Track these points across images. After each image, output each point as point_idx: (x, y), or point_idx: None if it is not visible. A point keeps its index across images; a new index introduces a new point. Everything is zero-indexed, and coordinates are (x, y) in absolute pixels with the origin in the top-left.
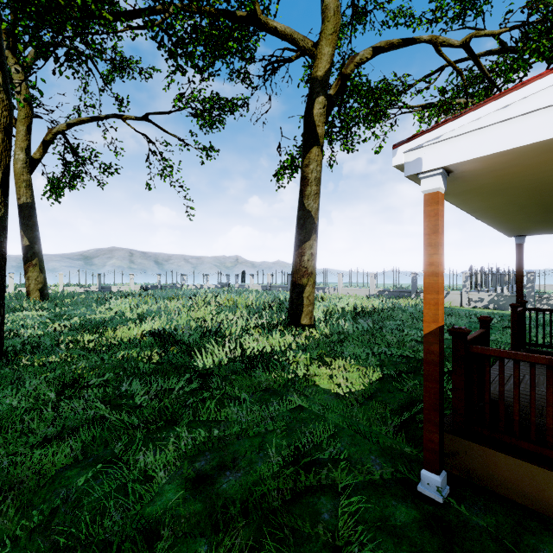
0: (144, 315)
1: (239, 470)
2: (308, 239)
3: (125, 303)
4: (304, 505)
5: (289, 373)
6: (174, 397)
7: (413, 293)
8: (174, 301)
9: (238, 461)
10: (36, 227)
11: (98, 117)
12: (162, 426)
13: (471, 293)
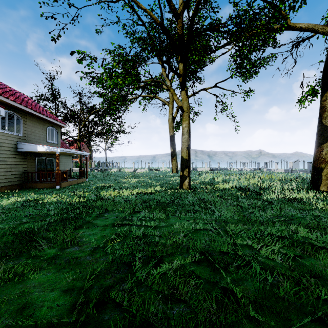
0: (224, 181)
1: (294, 221)
2: (326, 142)
3: (210, 176)
4: (321, 229)
5: (312, 206)
6: (261, 204)
7: None
8: (234, 175)
9: (293, 220)
10: (175, 144)
11: (196, 92)
12: (260, 209)
13: None
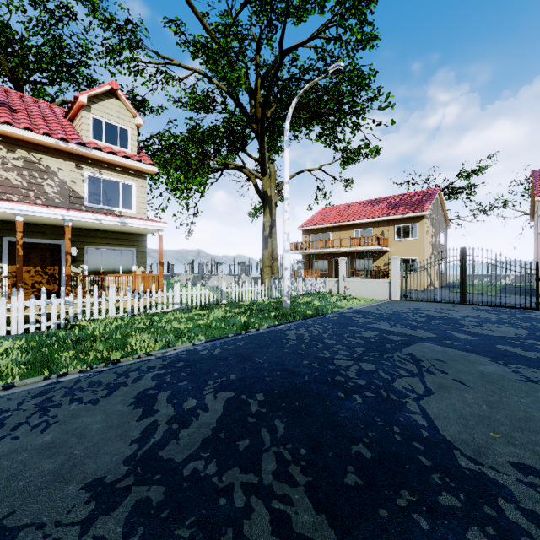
0: None
1: None
2: None
3: None
4: None
5: None
6: None
7: (171, 276)
8: None
9: None
10: None
11: None
12: None
13: (187, 275)
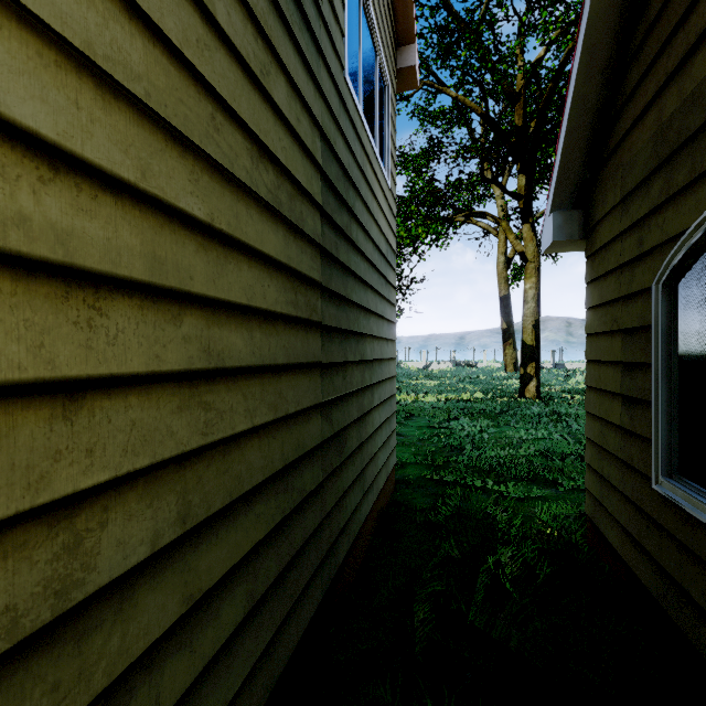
0: None
1: None
2: None
3: None
4: None
5: None
6: None
7: None
8: None
9: None
10: (511, 313)
11: None
12: None
13: None
